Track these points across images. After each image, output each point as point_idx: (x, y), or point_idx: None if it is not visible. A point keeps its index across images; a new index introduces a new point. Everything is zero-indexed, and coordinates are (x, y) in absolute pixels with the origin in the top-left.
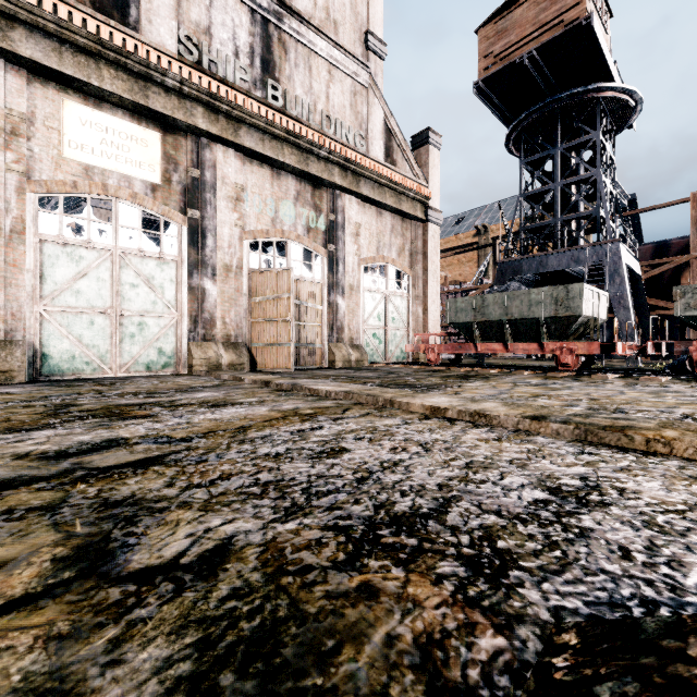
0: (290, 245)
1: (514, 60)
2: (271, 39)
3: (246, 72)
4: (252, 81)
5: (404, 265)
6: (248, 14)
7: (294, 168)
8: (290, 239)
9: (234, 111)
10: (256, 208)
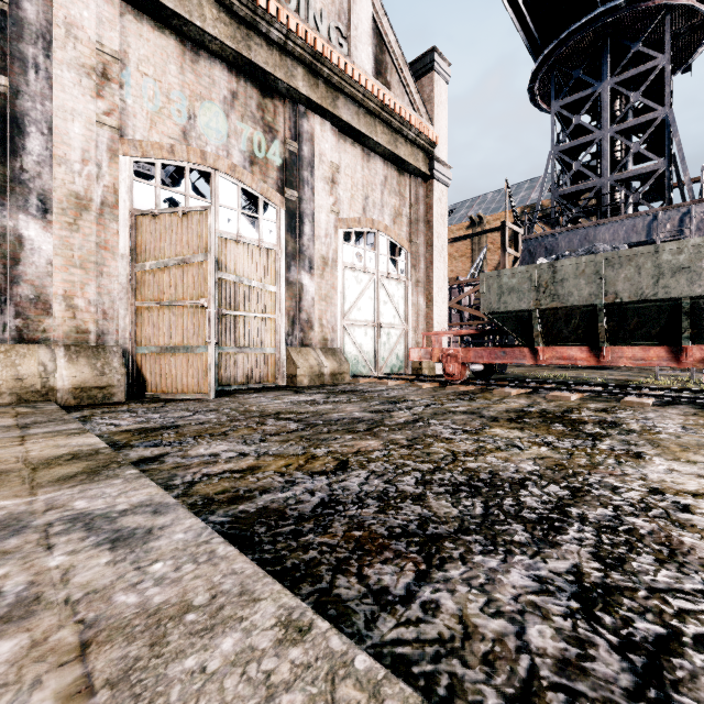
0: (217, 180)
1: None
2: None
3: None
4: None
5: (401, 236)
6: None
7: (224, 46)
8: (217, 168)
9: None
10: (148, 102)
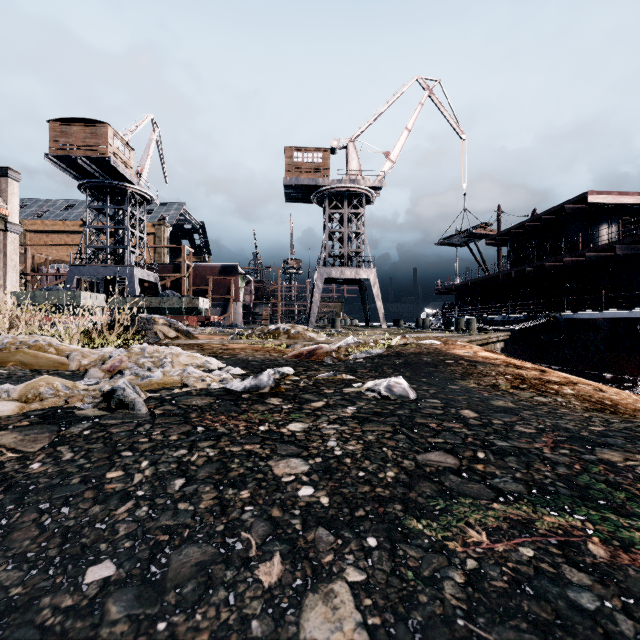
0: None
1: (71, 155)
2: None
3: None
4: None
5: None
6: None
7: None
8: None
9: None
10: None
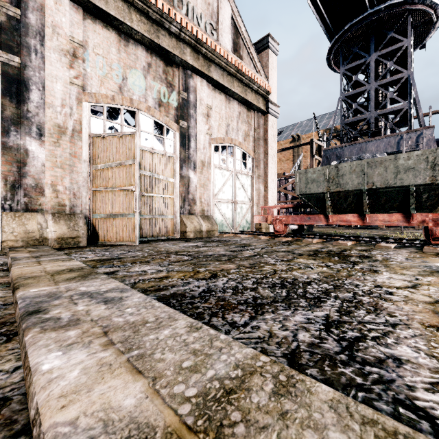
0: (139, 115)
1: None
2: None
3: None
4: None
5: (249, 148)
6: None
7: (143, 36)
8: (139, 109)
9: None
10: (99, 70)
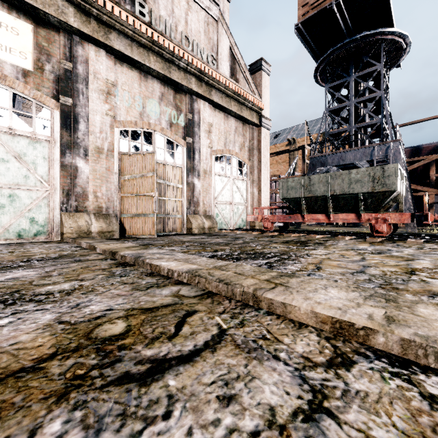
0: (155, 135)
1: (325, 6)
2: None
3: None
4: None
5: (244, 157)
6: None
7: (158, 73)
8: (155, 130)
9: (104, 16)
10: (126, 102)
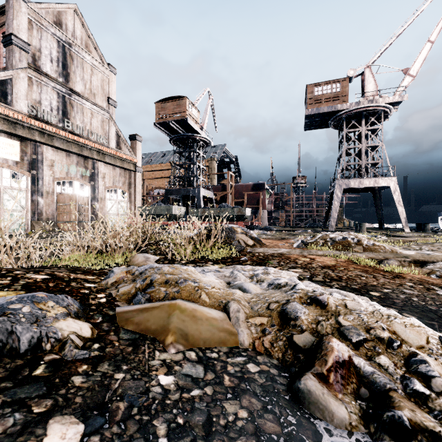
0: (74, 182)
1: (166, 121)
2: (66, 103)
3: (56, 117)
4: (58, 120)
5: (125, 189)
6: (57, 94)
7: (76, 153)
8: (74, 180)
9: (52, 134)
10: (60, 168)
